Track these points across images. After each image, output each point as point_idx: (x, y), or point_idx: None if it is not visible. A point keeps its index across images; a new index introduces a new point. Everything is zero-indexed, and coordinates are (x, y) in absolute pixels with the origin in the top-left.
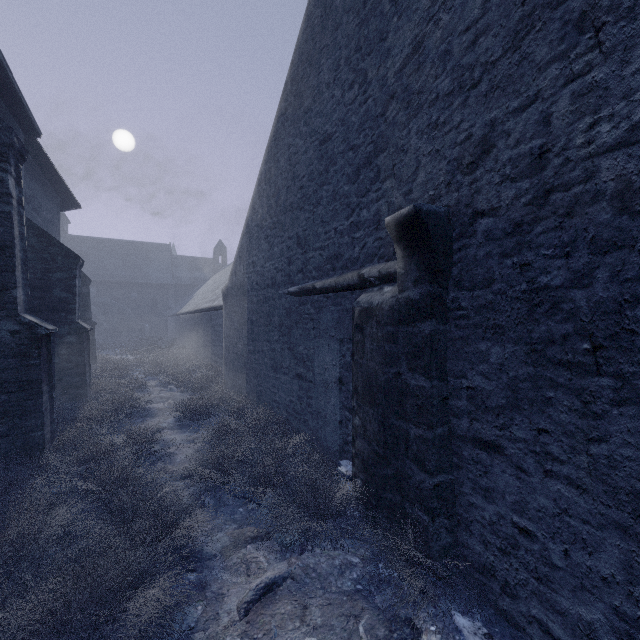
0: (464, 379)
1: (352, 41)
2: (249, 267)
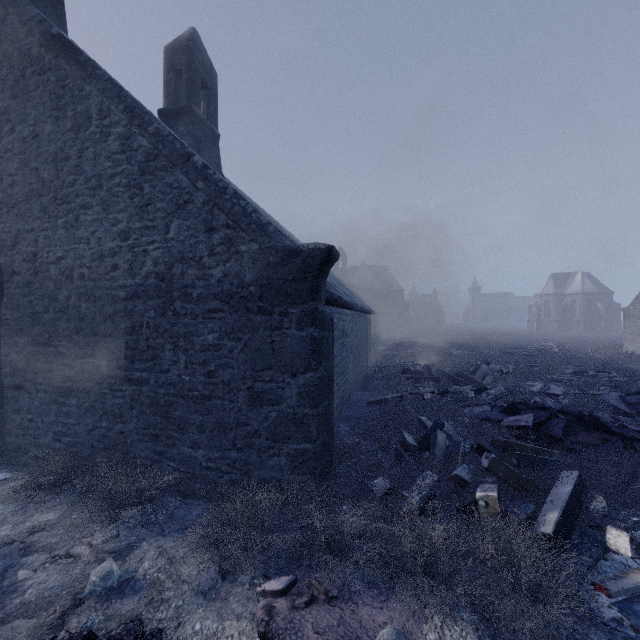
0: (9, 357)
1: None
2: None
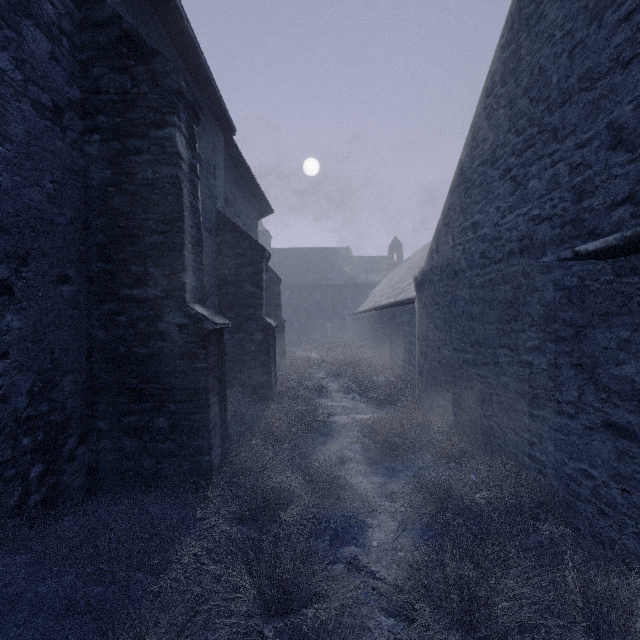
0: None
1: None
2: (465, 234)
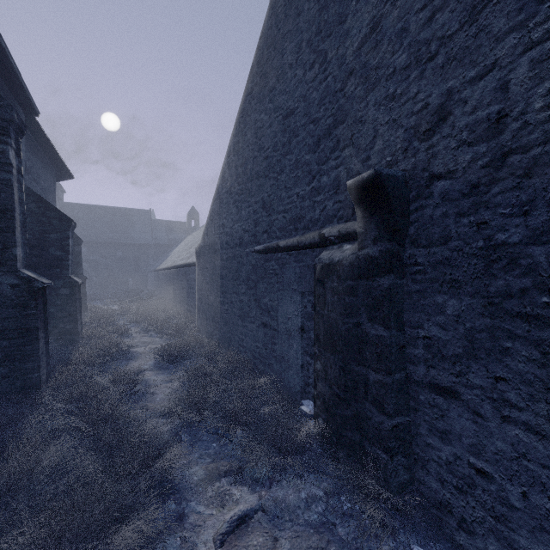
0: (421, 329)
1: (313, 25)
2: (219, 228)
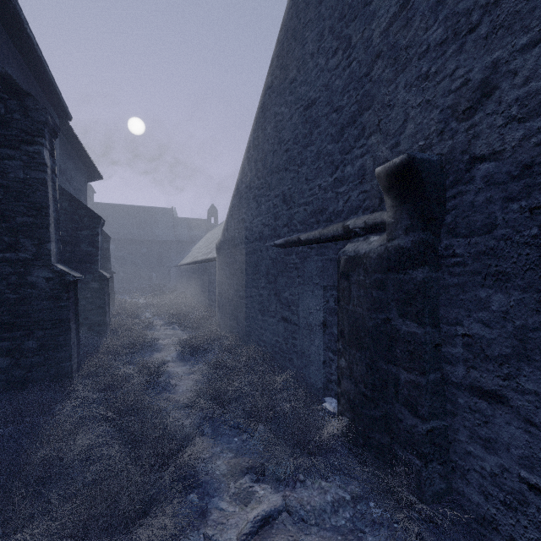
0: (459, 326)
1: (336, 11)
2: (239, 223)
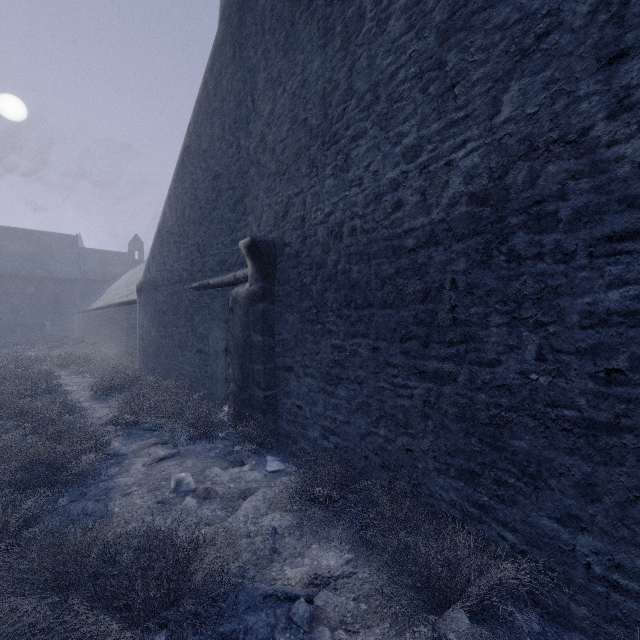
0: (281, 335)
1: (232, 115)
2: (161, 266)
